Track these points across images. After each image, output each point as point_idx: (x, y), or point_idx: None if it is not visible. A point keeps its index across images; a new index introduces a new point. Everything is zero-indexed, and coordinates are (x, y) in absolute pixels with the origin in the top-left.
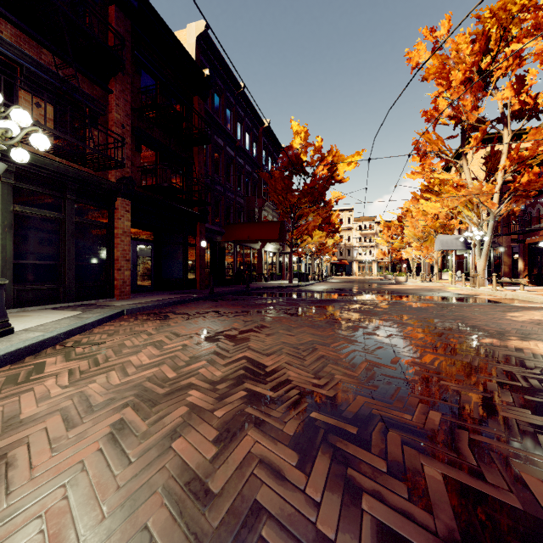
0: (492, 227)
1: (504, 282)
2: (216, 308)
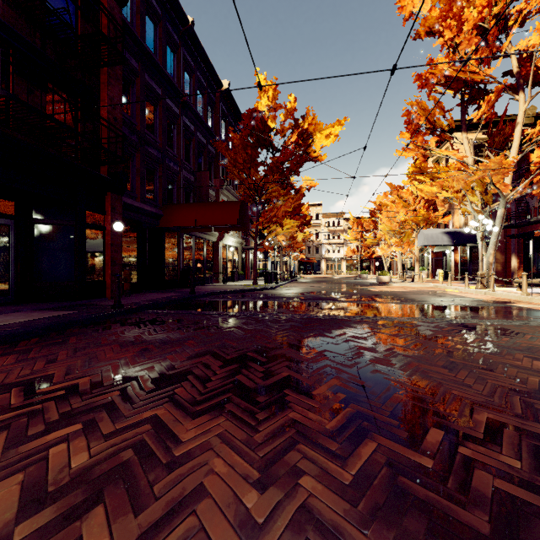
0: (502, 216)
1: (497, 282)
2: (65, 361)
